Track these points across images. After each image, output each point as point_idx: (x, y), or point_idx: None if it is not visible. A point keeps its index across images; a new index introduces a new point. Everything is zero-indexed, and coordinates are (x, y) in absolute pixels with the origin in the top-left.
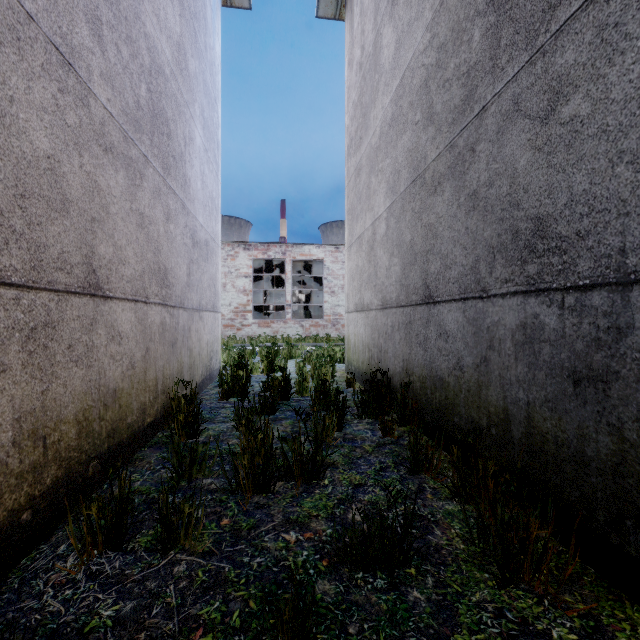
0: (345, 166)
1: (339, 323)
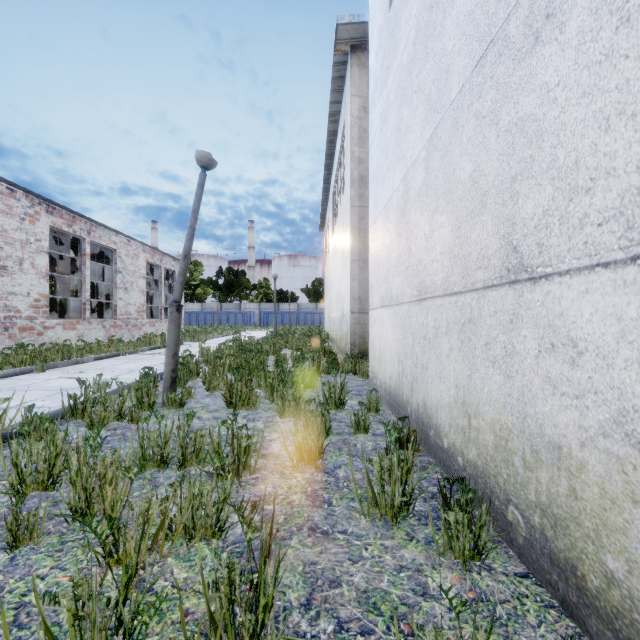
0: (352, 187)
1: (15, 325)
